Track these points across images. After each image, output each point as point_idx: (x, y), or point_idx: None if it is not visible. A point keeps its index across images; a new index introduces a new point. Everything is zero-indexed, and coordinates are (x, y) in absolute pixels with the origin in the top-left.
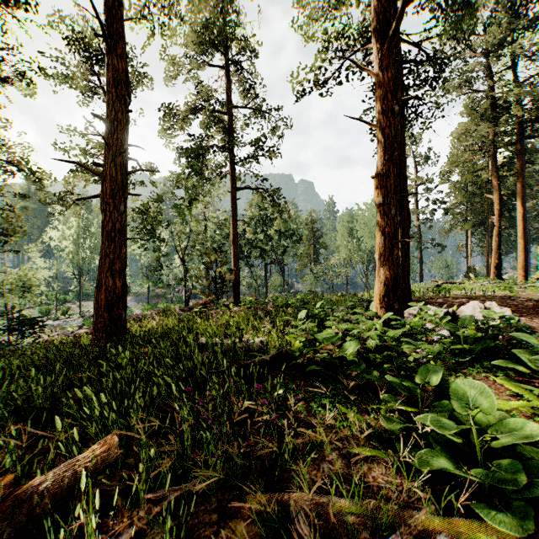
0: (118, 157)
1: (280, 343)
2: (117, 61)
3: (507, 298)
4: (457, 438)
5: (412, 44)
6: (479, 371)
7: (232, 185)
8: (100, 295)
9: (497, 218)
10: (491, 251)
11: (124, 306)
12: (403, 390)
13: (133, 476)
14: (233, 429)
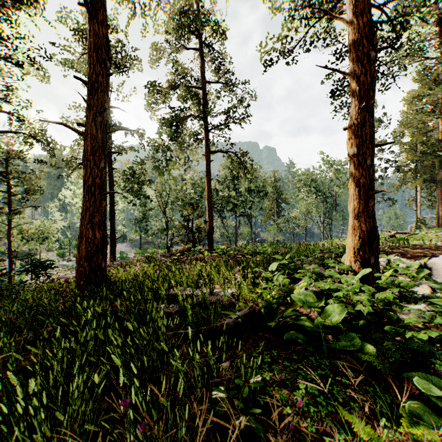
0: (98, 117)
1: (251, 296)
2: (97, 28)
3: None
4: None
5: (375, 6)
6: None
7: (207, 149)
8: (81, 245)
9: None
10: (440, 204)
11: (104, 256)
12: (438, 398)
13: None
14: None
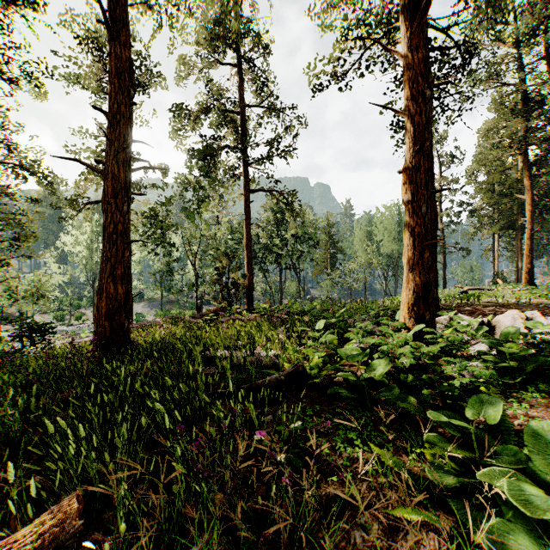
0: (120, 154)
1: (295, 357)
2: (119, 50)
3: (544, 306)
4: None
5: (439, 29)
6: (534, 396)
7: (246, 187)
8: (101, 302)
9: (528, 220)
10: (521, 255)
11: (127, 315)
12: (454, 428)
13: None
14: (235, 486)
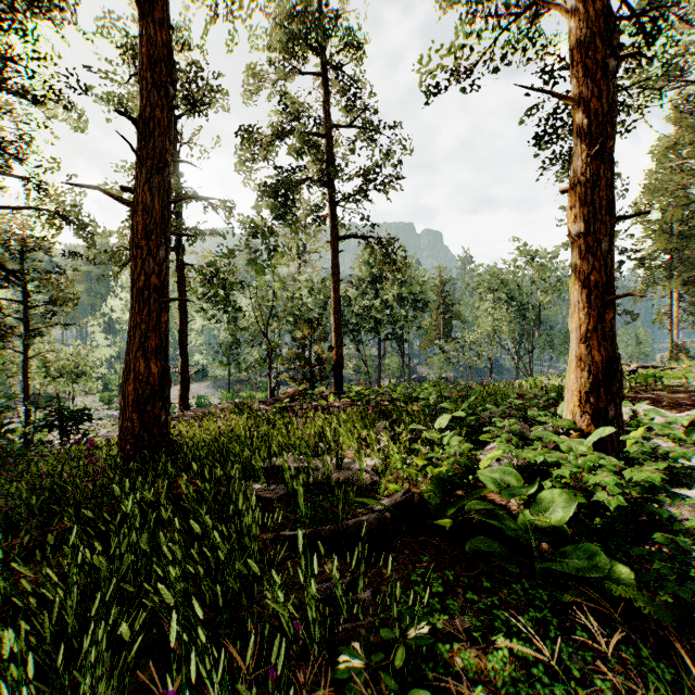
0: (155, 177)
1: (405, 472)
2: (154, 31)
3: None
4: None
5: None
6: None
7: (333, 233)
8: (127, 386)
9: None
10: None
11: (164, 403)
12: None
13: None
14: None
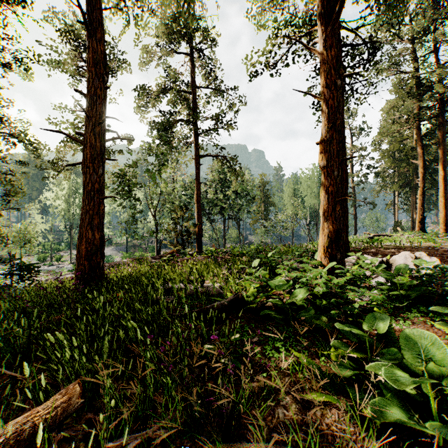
0: (97, 127)
1: (236, 288)
2: (96, 45)
3: (431, 248)
4: (410, 388)
5: (350, 30)
6: (416, 316)
7: (196, 153)
8: (81, 246)
9: (421, 180)
10: (415, 208)
11: (102, 256)
12: (352, 336)
13: (95, 423)
14: (192, 377)
